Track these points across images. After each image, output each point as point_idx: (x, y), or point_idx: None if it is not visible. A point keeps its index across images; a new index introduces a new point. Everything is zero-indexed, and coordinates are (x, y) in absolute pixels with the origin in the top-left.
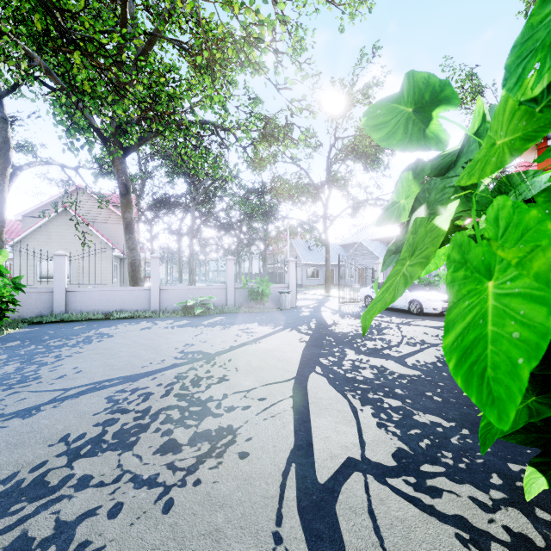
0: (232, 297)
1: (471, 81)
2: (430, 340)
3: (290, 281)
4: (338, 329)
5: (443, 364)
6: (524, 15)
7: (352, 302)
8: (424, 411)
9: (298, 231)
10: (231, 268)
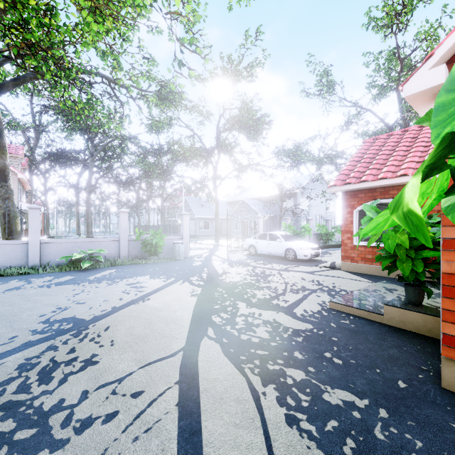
0: (125, 249)
1: (327, 76)
2: (308, 286)
3: (184, 233)
4: (228, 278)
5: (328, 313)
6: (366, 28)
7: (238, 251)
8: (331, 385)
9: (191, 188)
10: (124, 220)
